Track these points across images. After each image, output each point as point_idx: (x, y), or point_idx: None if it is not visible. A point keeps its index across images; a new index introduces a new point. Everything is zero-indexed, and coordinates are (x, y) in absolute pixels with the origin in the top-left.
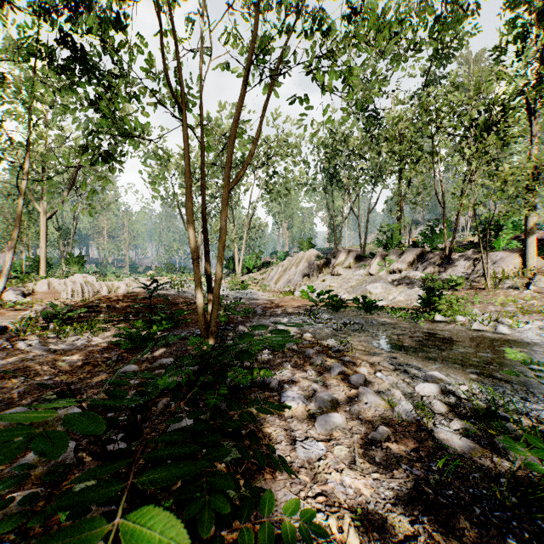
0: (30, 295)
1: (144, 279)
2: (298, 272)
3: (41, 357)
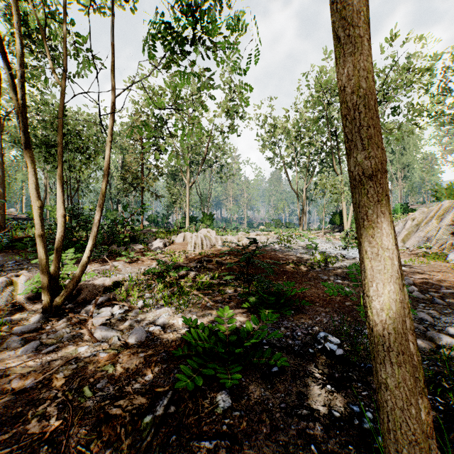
0: (169, 245)
1: (254, 233)
2: (443, 227)
3: (89, 354)
